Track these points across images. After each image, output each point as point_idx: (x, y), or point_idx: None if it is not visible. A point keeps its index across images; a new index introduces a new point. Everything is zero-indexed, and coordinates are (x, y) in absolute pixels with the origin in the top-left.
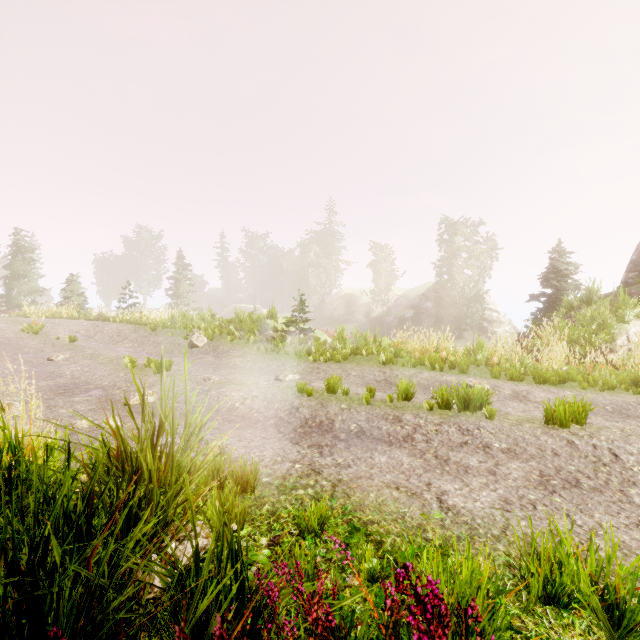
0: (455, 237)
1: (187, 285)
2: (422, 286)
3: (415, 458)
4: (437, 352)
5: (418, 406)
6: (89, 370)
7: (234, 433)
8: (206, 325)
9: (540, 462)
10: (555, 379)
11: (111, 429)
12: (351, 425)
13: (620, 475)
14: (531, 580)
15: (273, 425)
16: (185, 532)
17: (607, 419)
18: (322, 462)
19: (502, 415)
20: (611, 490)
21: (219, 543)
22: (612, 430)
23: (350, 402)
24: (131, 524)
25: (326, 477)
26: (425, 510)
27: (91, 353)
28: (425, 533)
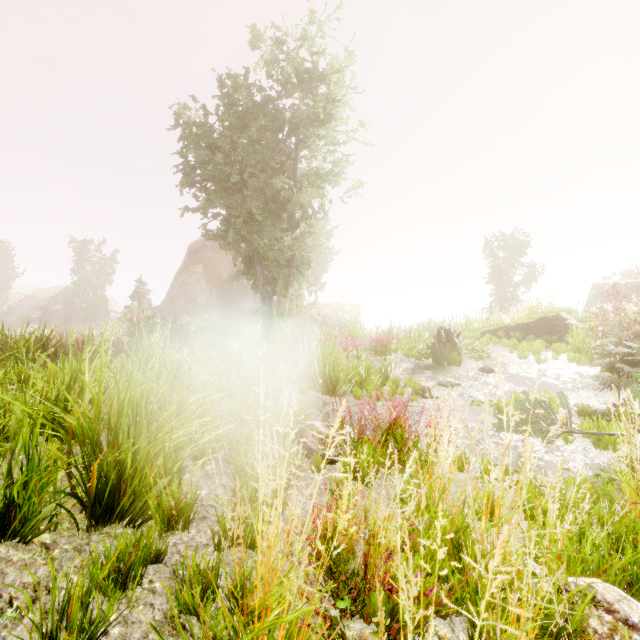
0: (85, 253)
1: None
2: (54, 288)
3: None
4: None
5: None
6: None
7: None
8: None
9: None
10: None
11: None
12: None
13: None
14: None
15: None
16: None
17: None
18: None
19: None
20: None
21: None
22: None
23: None
24: None
25: None
26: None
27: None
28: None
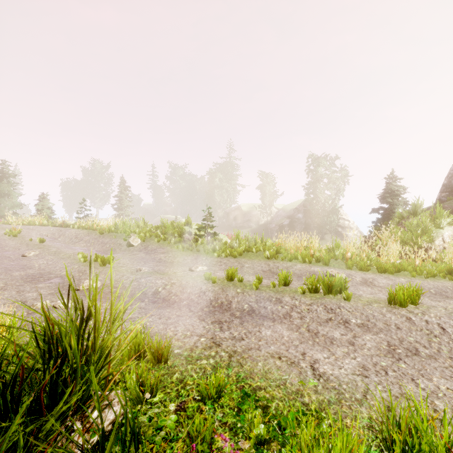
0: (318, 168)
1: (127, 201)
2: (295, 202)
3: (292, 332)
4: (307, 250)
5: (294, 290)
6: (52, 263)
7: (156, 312)
8: (140, 230)
9: (387, 334)
10: (392, 269)
11: (47, 316)
12: (244, 305)
13: (448, 345)
14: (395, 448)
15: (186, 305)
16: (92, 418)
17: (432, 299)
18: (222, 336)
19: (356, 297)
20: (443, 357)
21: (135, 410)
22: (438, 309)
23: (243, 287)
24: (57, 399)
25: (224, 349)
26: (302, 377)
27: (55, 251)
28: (302, 398)
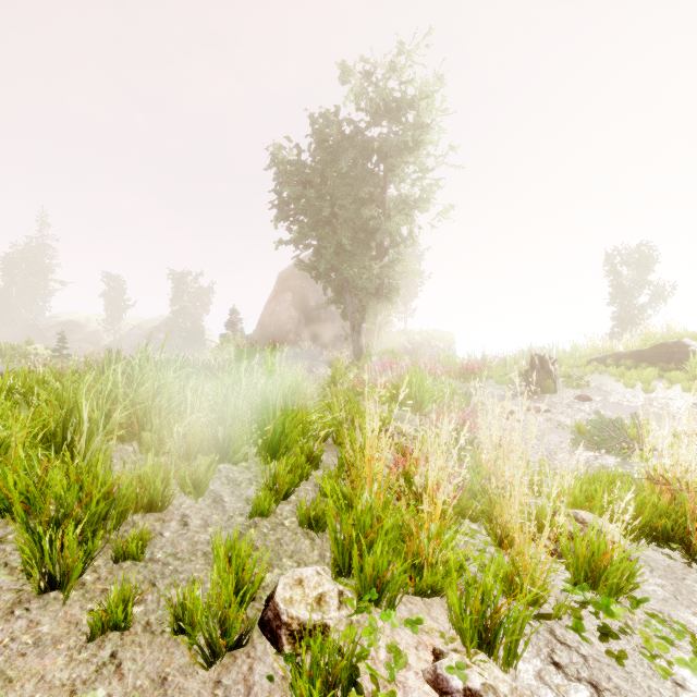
0: (183, 284)
1: None
2: (157, 318)
3: None
4: None
5: None
6: None
7: None
8: None
9: None
10: None
11: None
12: None
13: None
14: None
15: None
16: None
17: None
18: None
19: None
20: None
21: None
22: None
23: None
24: None
25: None
26: None
27: None
28: None
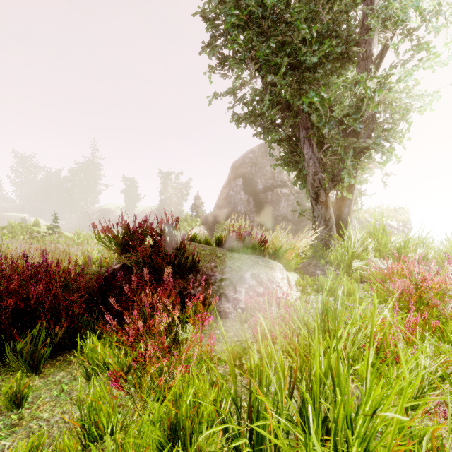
0: (169, 180)
1: None
2: (155, 206)
3: None
4: None
5: None
6: None
7: None
8: None
9: None
10: None
11: None
12: None
13: None
14: None
15: None
16: None
17: None
18: None
19: None
20: None
21: None
22: None
23: None
24: None
25: None
26: None
27: None
28: None
